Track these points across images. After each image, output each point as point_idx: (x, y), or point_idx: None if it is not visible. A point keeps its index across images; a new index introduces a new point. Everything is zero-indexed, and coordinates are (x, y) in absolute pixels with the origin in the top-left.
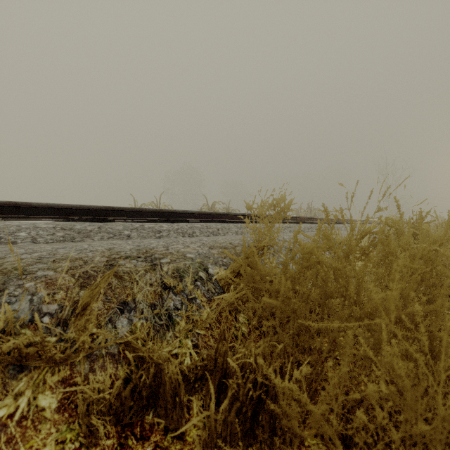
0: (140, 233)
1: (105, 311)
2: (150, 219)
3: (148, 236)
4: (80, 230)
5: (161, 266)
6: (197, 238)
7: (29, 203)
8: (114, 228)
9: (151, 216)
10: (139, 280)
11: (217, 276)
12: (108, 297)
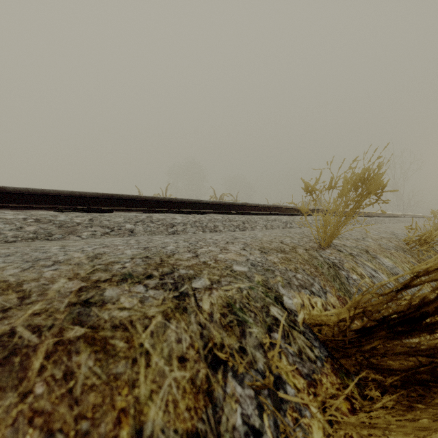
0: (148, 227)
1: None
2: (158, 209)
3: (158, 231)
4: (62, 223)
5: (196, 299)
6: (224, 233)
7: (3, 187)
8: (111, 220)
9: (159, 207)
10: (152, 350)
11: (306, 316)
12: None
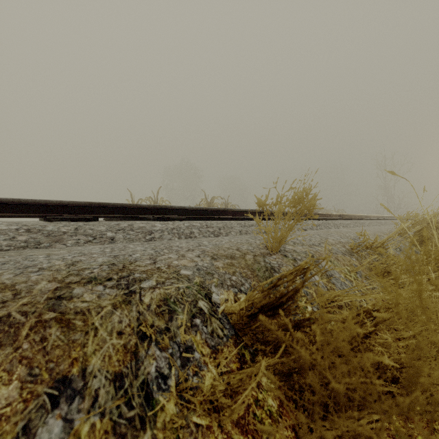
0: (127, 235)
1: (20, 406)
2: (142, 216)
3: (136, 239)
4: (50, 233)
5: (140, 295)
6: (196, 240)
7: None
8: (95, 228)
9: (144, 213)
10: (100, 327)
11: (225, 307)
12: (34, 371)
